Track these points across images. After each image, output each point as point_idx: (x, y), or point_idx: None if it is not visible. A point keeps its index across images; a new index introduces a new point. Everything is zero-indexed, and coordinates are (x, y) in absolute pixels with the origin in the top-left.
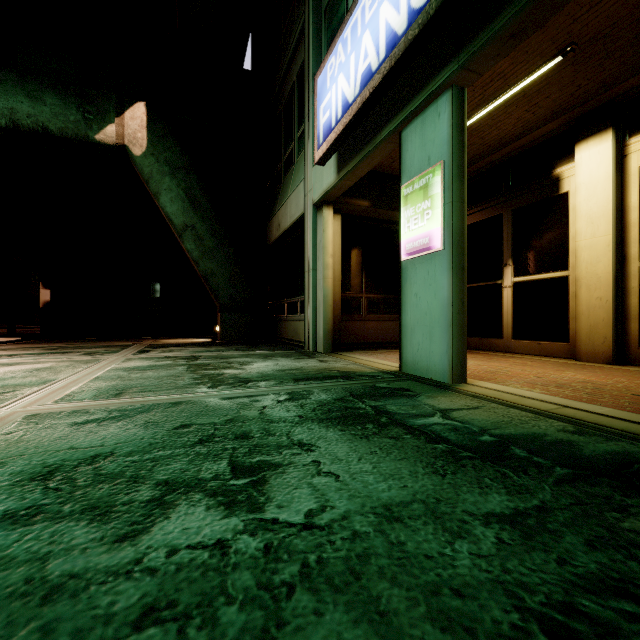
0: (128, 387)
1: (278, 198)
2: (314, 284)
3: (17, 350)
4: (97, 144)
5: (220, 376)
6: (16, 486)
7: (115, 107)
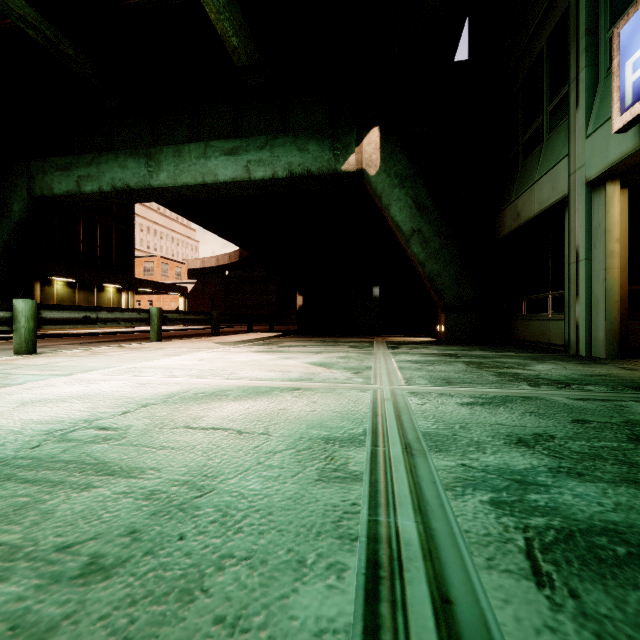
0: (444, 378)
1: (513, 185)
2: (587, 277)
3: (299, 342)
4: (342, 174)
5: (519, 375)
6: (511, 447)
7: (355, 139)
